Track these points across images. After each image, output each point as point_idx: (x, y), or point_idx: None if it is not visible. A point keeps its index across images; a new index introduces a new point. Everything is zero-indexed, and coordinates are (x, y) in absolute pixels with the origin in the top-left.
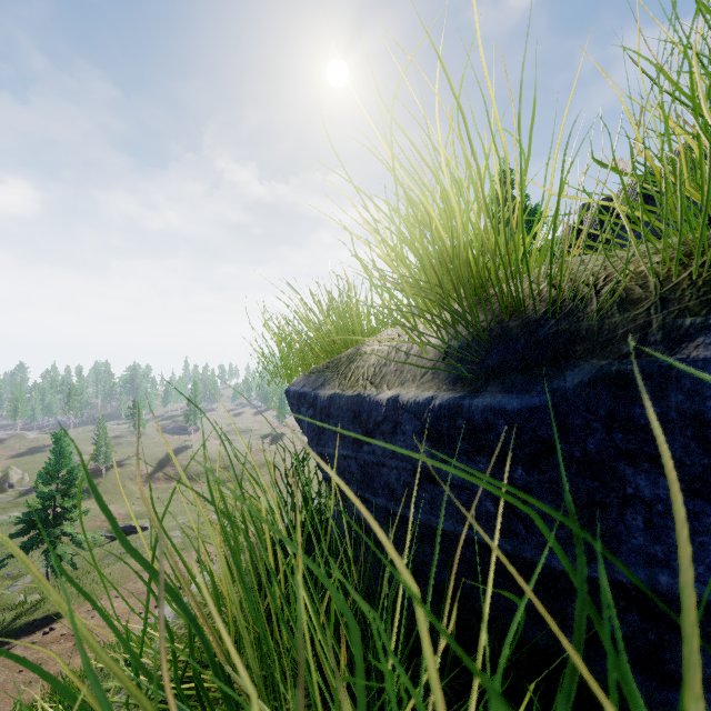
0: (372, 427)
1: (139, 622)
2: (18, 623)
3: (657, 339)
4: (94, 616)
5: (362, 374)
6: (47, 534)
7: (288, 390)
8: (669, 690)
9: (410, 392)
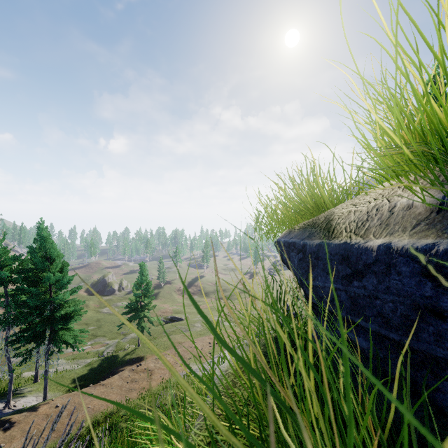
0: (362, 267)
1: (179, 371)
2: (126, 358)
3: None
4: (159, 362)
5: (344, 228)
6: (138, 315)
7: (278, 241)
8: None
9: (403, 240)
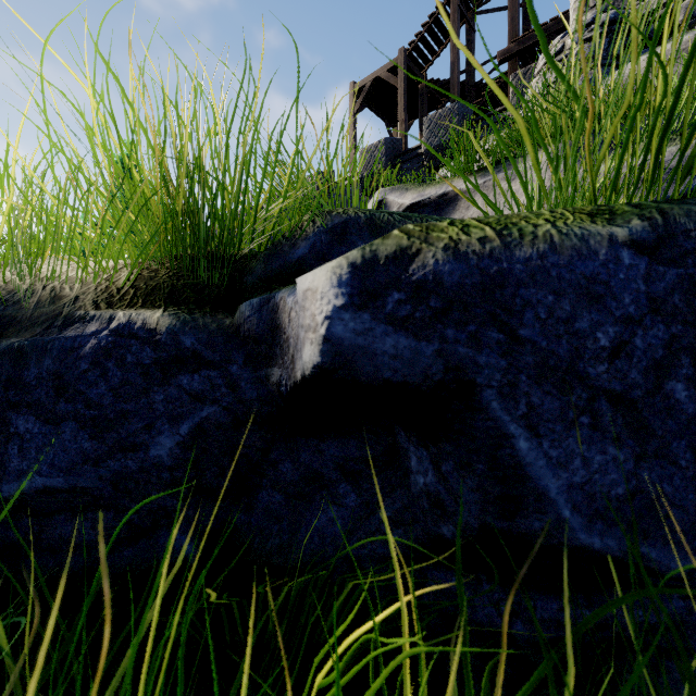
0: None
1: None
2: None
3: (59, 324)
4: None
5: None
6: None
7: None
8: (44, 558)
9: None
